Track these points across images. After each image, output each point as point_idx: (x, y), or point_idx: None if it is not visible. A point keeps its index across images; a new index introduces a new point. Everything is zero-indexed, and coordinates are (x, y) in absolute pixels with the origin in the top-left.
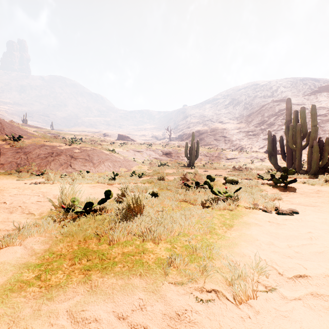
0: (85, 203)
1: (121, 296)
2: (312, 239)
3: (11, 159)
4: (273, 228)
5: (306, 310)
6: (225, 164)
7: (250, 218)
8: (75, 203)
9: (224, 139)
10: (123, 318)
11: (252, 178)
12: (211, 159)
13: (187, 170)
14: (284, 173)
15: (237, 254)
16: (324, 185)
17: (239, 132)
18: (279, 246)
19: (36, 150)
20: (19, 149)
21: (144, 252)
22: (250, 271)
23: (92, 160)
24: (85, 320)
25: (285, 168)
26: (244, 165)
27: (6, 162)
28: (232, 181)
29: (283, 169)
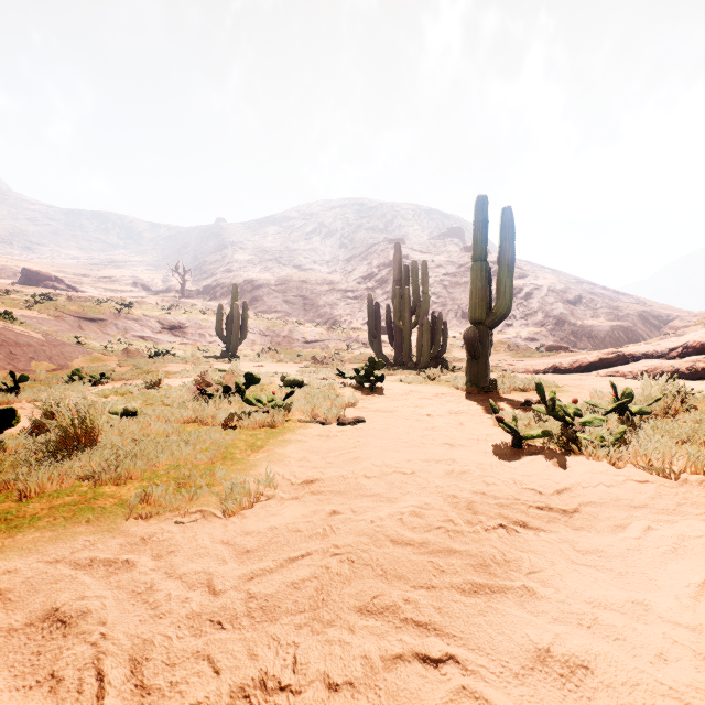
0: None
1: (52, 546)
2: (357, 447)
3: None
4: (320, 442)
5: (298, 504)
6: (303, 352)
7: (295, 434)
8: None
9: (303, 302)
10: (57, 562)
11: (335, 377)
12: (274, 342)
13: (219, 365)
14: (372, 367)
15: (251, 476)
16: (423, 384)
17: (331, 290)
18: (311, 459)
19: None
20: None
21: (97, 497)
22: (257, 486)
23: None
24: None
25: (372, 359)
26: (336, 355)
27: None
28: (294, 382)
29: (370, 361)
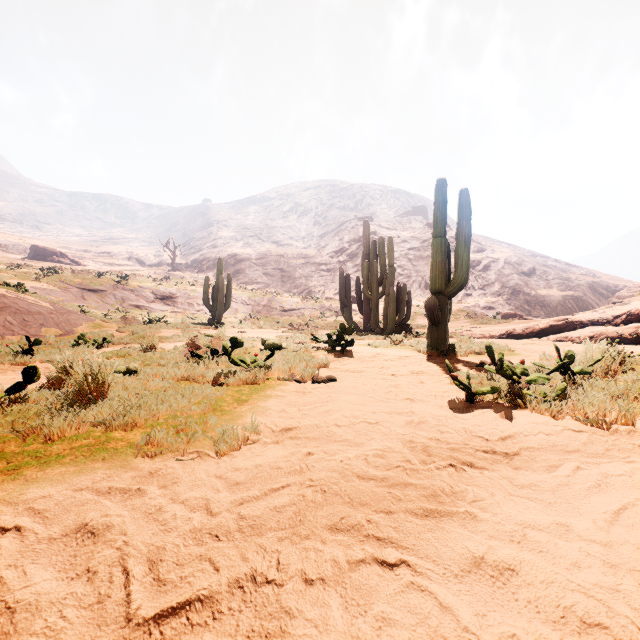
0: None
1: (76, 478)
2: (329, 401)
3: None
4: (297, 397)
5: (278, 447)
6: (281, 319)
7: (275, 390)
8: None
9: (281, 274)
10: (81, 490)
11: (309, 341)
12: (255, 310)
13: (206, 331)
14: (342, 332)
15: (238, 424)
16: (388, 347)
17: (306, 263)
18: (289, 411)
19: None
20: None
21: (109, 440)
22: (243, 433)
23: None
24: (27, 500)
25: (343, 326)
26: (311, 322)
27: None
28: (273, 346)
29: (341, 327)
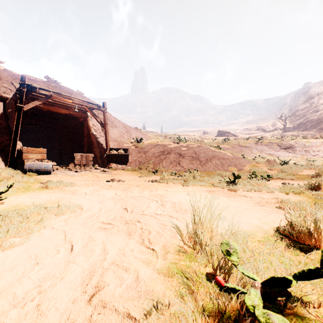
0: (269, 277)
1: None
2: None
3: (135, 158)
4: None
5: None
6: None
7: None
8: (231, 258)
9: None
10: None
11: None
12: None
13: None
14: None
15: None
16: None
17: None
18: None
19: (152, 149)
20: (140, 149)
21: None
22: None
23: (199, 158)
24: None
25: None
26: None
27: (132, 160)
28: None
29: None
